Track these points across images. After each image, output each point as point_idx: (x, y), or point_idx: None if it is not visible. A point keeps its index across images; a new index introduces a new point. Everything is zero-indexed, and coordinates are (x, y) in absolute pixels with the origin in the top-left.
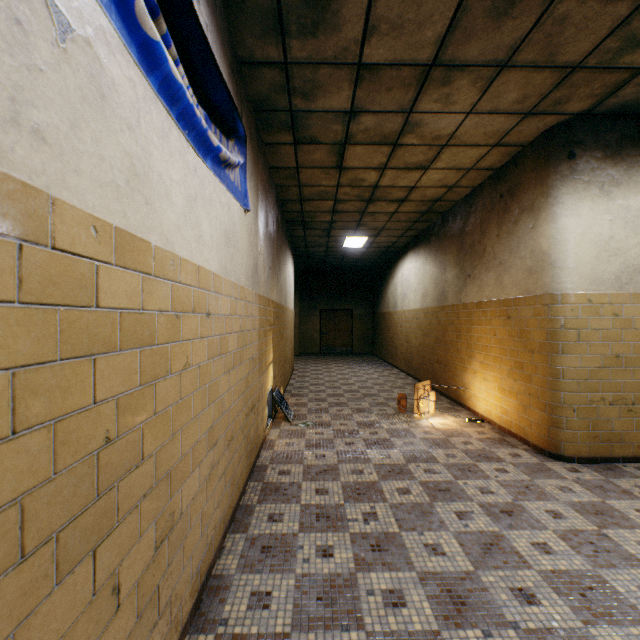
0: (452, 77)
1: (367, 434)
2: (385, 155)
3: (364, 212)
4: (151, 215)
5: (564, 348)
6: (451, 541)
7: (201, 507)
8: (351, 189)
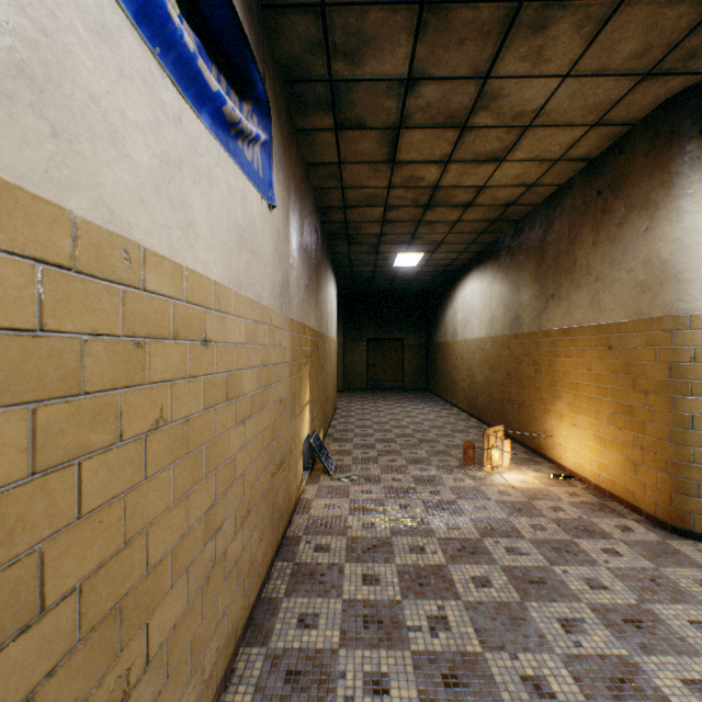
0: (549, 19)
1: (427, 494)
2: (450, 143)
3: (420, 221)
4: (68, 160)
5: (695, 388)
6: (560, 672)
7: (191, 632)
8: (405, 191)
